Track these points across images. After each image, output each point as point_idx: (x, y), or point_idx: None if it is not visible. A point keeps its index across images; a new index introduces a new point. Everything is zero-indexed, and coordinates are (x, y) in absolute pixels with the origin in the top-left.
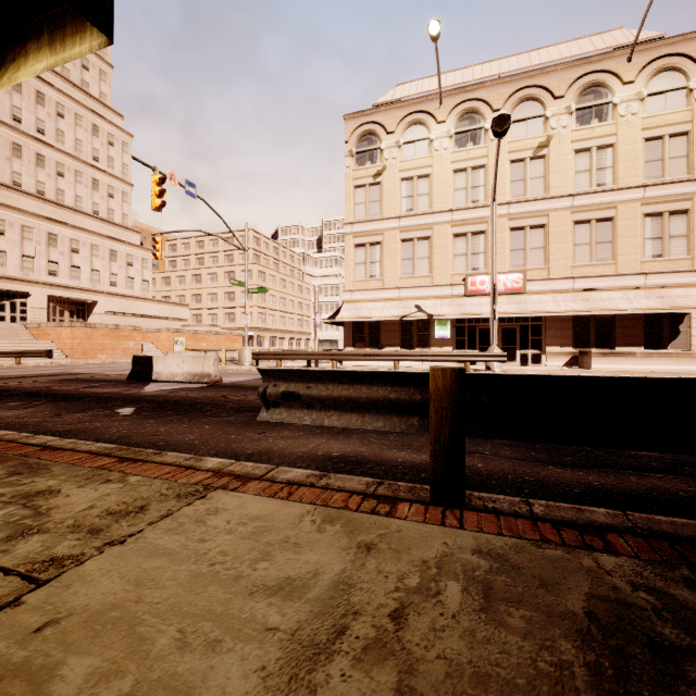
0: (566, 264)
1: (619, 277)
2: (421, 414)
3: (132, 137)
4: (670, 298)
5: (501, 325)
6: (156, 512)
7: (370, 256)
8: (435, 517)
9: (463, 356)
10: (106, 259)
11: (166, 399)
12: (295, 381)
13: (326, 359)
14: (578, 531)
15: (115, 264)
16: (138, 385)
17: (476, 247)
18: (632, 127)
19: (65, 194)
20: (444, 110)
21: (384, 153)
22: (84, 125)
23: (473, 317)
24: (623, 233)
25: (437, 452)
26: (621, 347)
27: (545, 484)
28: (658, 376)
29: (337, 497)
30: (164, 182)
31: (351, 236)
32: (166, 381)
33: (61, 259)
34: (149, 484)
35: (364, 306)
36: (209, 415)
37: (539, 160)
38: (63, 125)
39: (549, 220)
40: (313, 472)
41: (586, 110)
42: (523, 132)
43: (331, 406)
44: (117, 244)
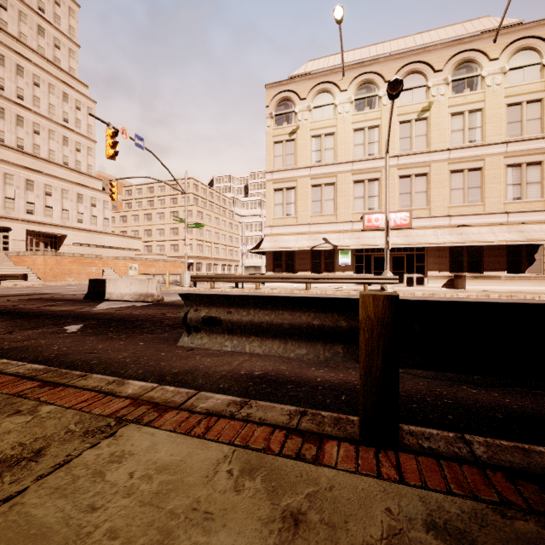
0: (443, 205)
1: (486, 216)
2: (346, 342)
3: (95, 103)
4: (527, 232)
5: (392, 254)
6: (51, 459)
7: (286, 198)
8: (368, 463)
9: (363, 279)
10: (74, 201)
11: (112, 316)
12: (216, 305)
13: (251, 281)
14: (538, 485)
15: (82, 205)
16: (92, 304)
17: (372, 191)
18: (497, 95)
19: (41, 148)
20: (346, 81)
21: (298, 116)
22: (56, 93)
23: (370, 247)
24: (490, 180)
25: (368, 387)
26: (488, 272)
27: (466, 408)
28: (521, 295)
29: (258, 434)
30: (117, 135)
31: (271, 182)
32: (117, 300)
33: (37, 200)
34: (59, 416)
35: (282, 238)
36: (146, 332)
37: (423, 121)
38: (39, 93)
39: (430, 169)
40: (234, 399)
41: (460, 81)
42: (409, 98)
43: (252, 331)
44: (83, 189)
